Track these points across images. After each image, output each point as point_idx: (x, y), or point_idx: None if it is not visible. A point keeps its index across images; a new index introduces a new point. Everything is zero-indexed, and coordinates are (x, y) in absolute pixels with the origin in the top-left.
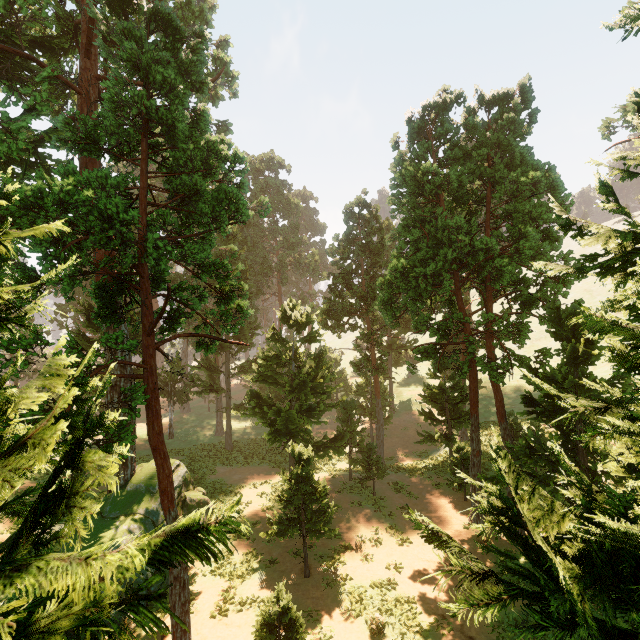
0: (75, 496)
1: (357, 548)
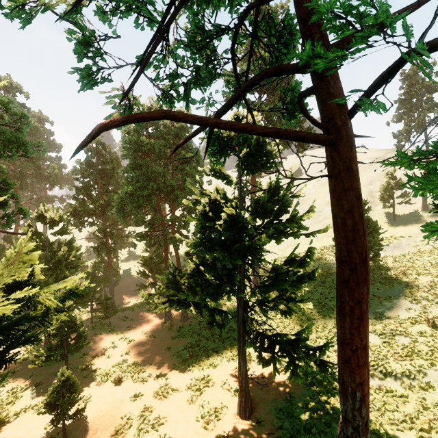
0: (22, 285)
1: (102, 354)
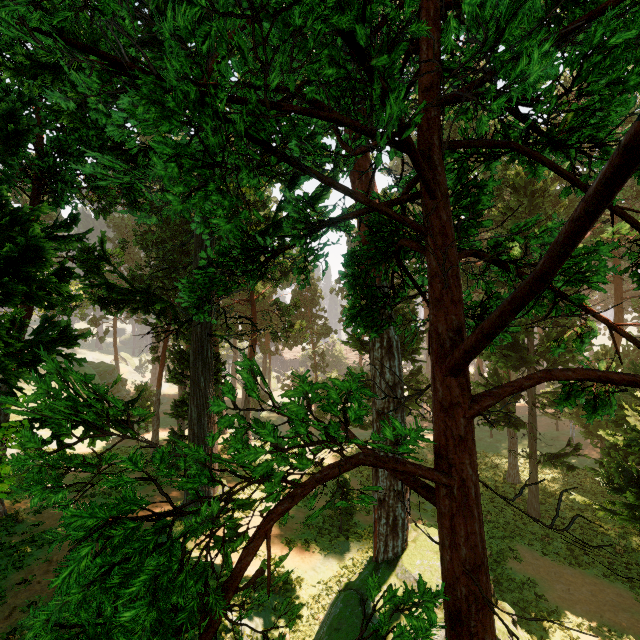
0: None
1: None
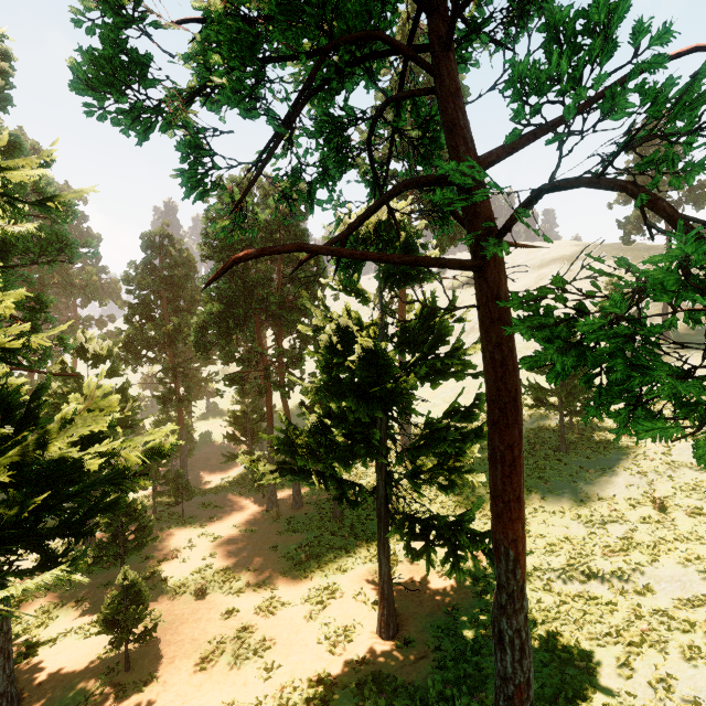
0: (93, 439)
1: (173, 557)
